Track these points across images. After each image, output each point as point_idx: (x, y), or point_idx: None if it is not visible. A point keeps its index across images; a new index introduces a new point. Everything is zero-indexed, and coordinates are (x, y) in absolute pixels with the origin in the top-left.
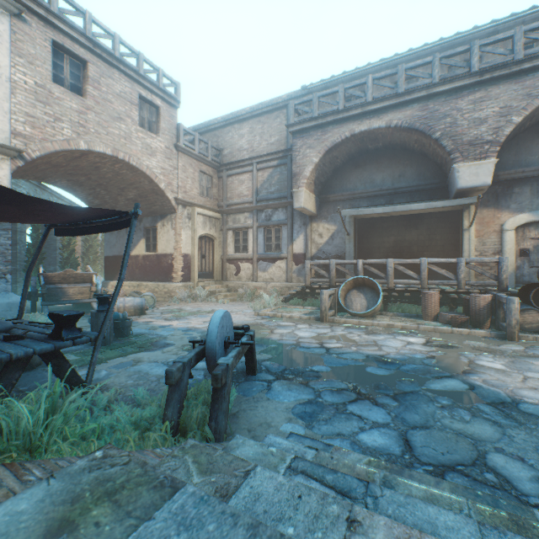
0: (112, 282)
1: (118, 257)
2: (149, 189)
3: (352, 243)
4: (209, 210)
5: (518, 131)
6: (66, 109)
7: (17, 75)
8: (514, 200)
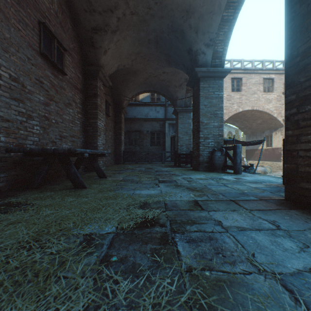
0: (249, 161)
1: (251, 150)
2: (267, 118)
3: None
4: None
5: None
6: (235, 99)
7: None
8: None
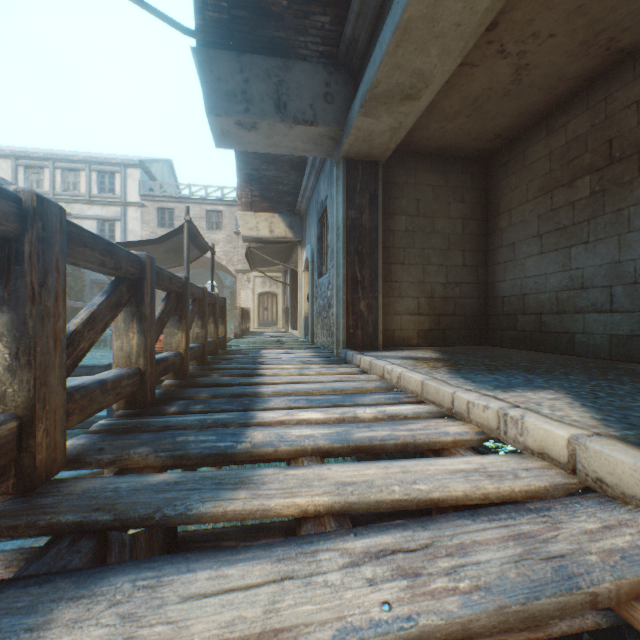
0: None
1: None
2: (224, 266)
3: (290, 294)
4: (269, 272)
5: (288, 161)
6: None
7: (143, 233)
8: (306, 235)
